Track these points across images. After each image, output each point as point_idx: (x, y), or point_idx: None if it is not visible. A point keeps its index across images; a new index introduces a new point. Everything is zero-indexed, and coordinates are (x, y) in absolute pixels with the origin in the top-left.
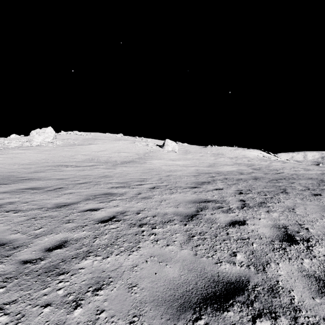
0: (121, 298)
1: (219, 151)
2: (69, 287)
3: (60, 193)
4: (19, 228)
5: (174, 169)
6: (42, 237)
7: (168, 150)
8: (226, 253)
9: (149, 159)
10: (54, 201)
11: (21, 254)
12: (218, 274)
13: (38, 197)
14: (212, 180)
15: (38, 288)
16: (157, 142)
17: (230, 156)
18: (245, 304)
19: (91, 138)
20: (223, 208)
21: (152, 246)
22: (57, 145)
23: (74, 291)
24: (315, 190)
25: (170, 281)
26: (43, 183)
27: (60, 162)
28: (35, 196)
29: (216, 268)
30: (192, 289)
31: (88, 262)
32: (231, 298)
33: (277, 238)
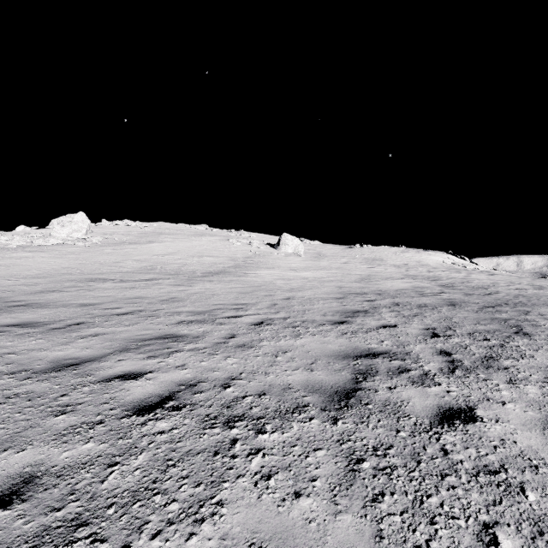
0: None
1: (375, 254)
2: None
3: (73, 336)
4: None
5: (299, 287)
6: None
7: (287, 253)
8: (466, 531)
9: (253, 268)
10: (53, 355)
11: None
12: None
13: (26, 345)
14: (371, 307)
15: None
16: (267, 240)
17: (396, 263)
18: None
19: (153, 232)
20: (410, 373)
21: (256, 499)
22: (92, 244)
23: None
24: None
25: None
26: (50, 312)
27: (94, 274)
28: (21, 343)
29: None
30: None
31: None
32: None
33: None
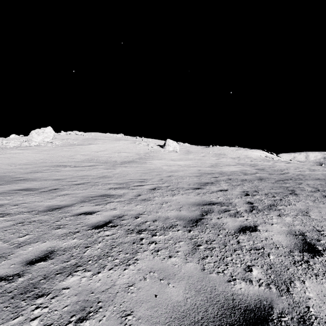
0: None
1: (220, 151)
2: (47, 316)
3: (54, 195)
4: (2, 235)
5: (176, 170)
6: (26, 247)
7: (169, 150)
8: (240, 267)
9: (150, 159)
10: (46, 204)
11: None
12: (233, 297)
13: (30, 199)
14: (215, 181)
15: (7, 317)
16: (158, 143)
17: (232, 156)
18: None
19: (91, 138)
20: (230, 212)
21: (152, 258)
22: (56, 145)
23: (53, 321)
24: (325, 191)
25: (174, 306)
26: (38, 183)
27: (59, 162)
28: (27, 198)
29: (229, 289)
30: (201, 319)
31: (74, 279)
32: None
33: (295, 248)
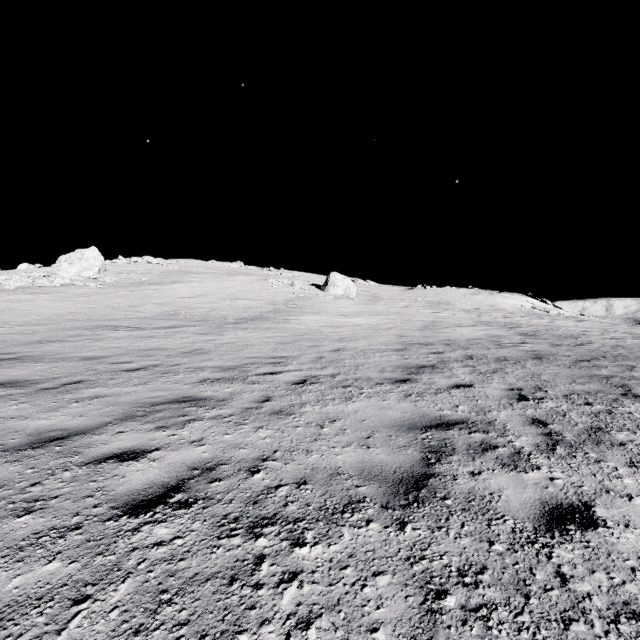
0: None
1: (440, 296)
2: None
3: (66, 398)
4: None
5: (351, 336)
6: None
7: (336, 295)
8: None
9: (296, 313)
10: (35, 425)
11: None
12: None
13: (4, 411)
14: (438, 361)
15: None
16: (312, 280)
17: (465, 307)
18: None
19: (178, 271)
20: (498, 452)
21: None
22: (105, 284)
23: None
24: None
25: None
26: (44, 368)
27: (105, 320)
28: None
29: None
30: None
31: None
32: None
33: None
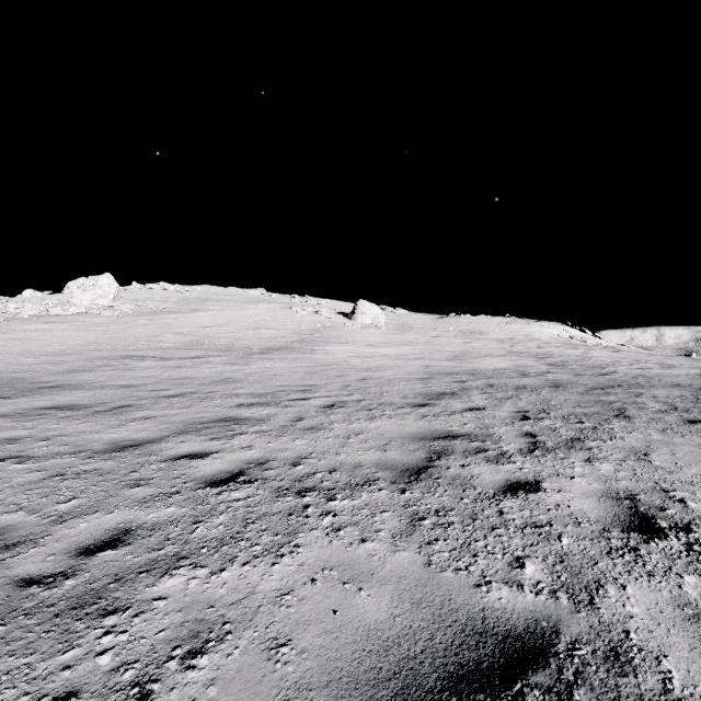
0: (251, 678)
1: (473, 325)
2: (127, 648)
3: (123, 418)
4: (23, 500)
5: (378, 366)
6: (75, 522)
7: (364, 324)
8: (500, 561)
9: (322, 343)
10: (108, 437)
11: (21, 562)
12: (484, 615)
13: (75, 428)
14: (460, 389)
15: (51, 650)
16: (339, 307)
17: (499, 337)
18: (552, 694)
19: (197, 299)
20: (487, 453)
21: (327, 543)
22: (122, 313)
23: (139, 657)
24: (690, 411)
25: (370, 631)
26: (88, 395)
27: (128, 350)
28: (68, 425)
29: (478, 599)
30: (422, 653)
31: (175, 582)
32: (519, 677)
33: (615, 523)
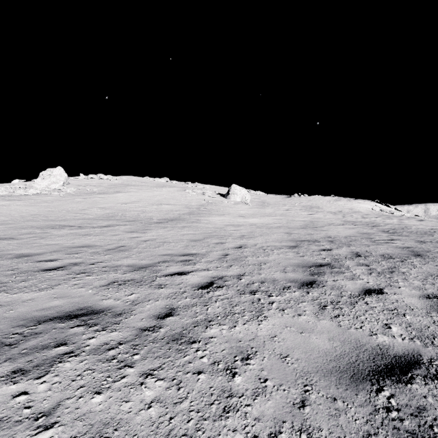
0: None
1: (311, 202)
2: None
3: None
4: None
5: (249, 233)
6: None
7: (236, 201)
8: None
9: (206, 214)
10: None
11: None
12: None
13: None
14: (332, 259)
15: None
16: (218, 190)
17: (331, 210)
18: None
19: (121, 184)
20: None
21: None
22: (66, 193)
23: None
24: None
25: None
26: None
27: (57, 220)
28: None
29: None
30: None
31: None
32: None
33: None
